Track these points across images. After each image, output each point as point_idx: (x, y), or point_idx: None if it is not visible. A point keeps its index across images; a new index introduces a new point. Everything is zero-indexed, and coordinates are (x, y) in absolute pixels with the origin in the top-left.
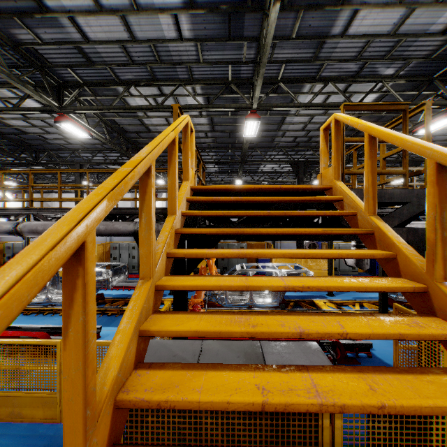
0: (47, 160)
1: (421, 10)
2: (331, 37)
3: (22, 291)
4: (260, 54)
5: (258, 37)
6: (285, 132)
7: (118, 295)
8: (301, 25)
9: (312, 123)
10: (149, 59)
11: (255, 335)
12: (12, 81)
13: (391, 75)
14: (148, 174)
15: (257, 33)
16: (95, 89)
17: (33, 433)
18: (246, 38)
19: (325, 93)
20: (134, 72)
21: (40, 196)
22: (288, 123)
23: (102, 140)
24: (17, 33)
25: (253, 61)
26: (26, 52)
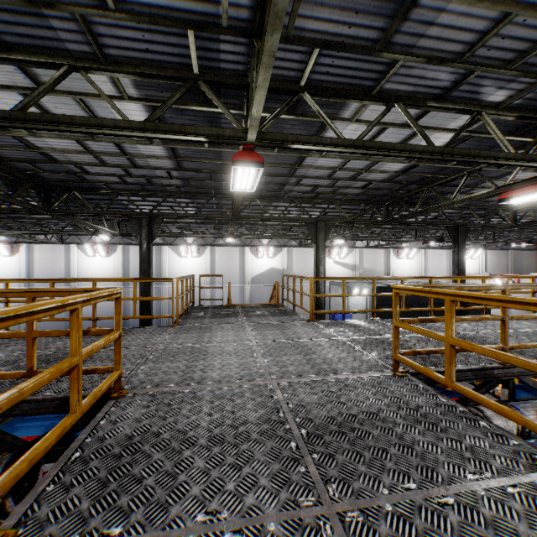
0: None
1: None
2: None
3: None
4: (263, 9)
5: None
6: (301, 178)
7: None
8: None
9: (345, 169)
10: None
11: None
12: None
13: (496, 104)
14: None
15: None
16: None
17: None
18: None
19: (380, 123)
20: None
21: None
22: (307, 167)
23: None
24: None
25: (248, 29)
26: None
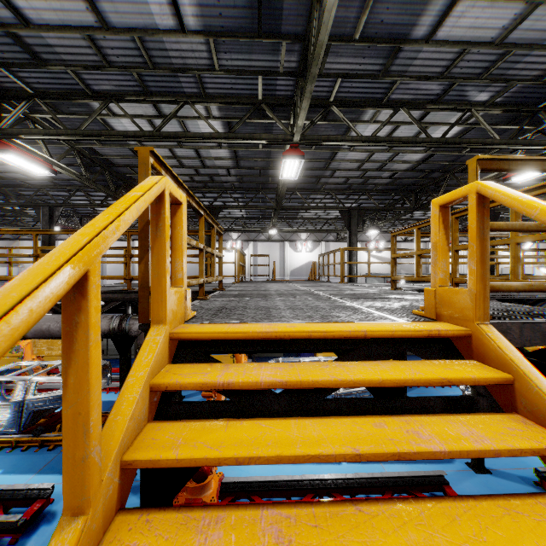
0: (3, 199)
1: (545, 8)
2: (411, 42)
3: None
4: (305, 62)
5: (303, 35)
6: (334, 171)
7: None
8: (369, 20)
9: (371, 161)
10: (134, 60)
11: None
12: None
13: (483, 102)
14: None
15: (302, 28)
16: (55, 102)
17: None
18: (286, 36)
19: (393, 122)
20: (113, 79)
21: (3, 245)
22: (339, 161)
23: (74, 178)
24: None
25: (295, 72)
26: None
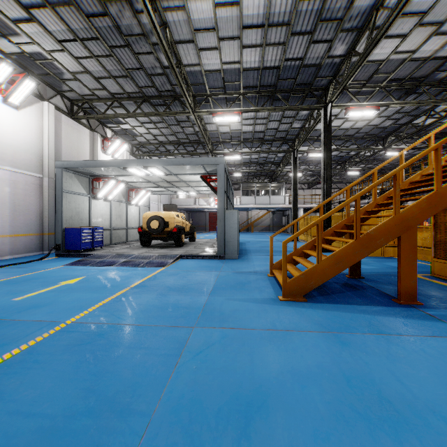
0: None
1: None
2: None
3: (392, 159)
4: None
5: None
6: None
7: None
8: None
9: None
10: None
11: (443, 169)
12: (436, 104)
13: None
14: (429, 139)
15: None
16: None
17: (429, 263)
18: None
19: None
20: None
21: None
22: None
23: None
24: (437, 76)
25: None
26: (445, 81)
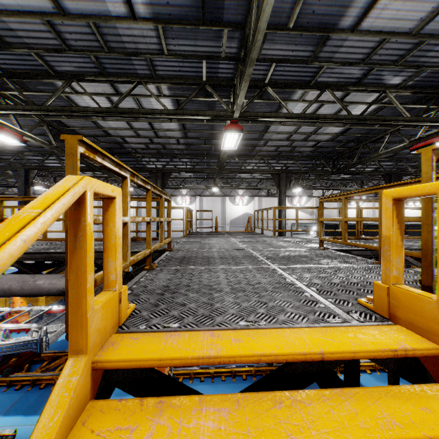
0: None
1: None
2: (338, 31)
3: None
4: (244, 48)
5: (242, 23)
6: (267, 141)
7: (64, 342)
8: (302, 10)
9: (298, 133)
10: (91, 44)
11: None
12: None
13: (396, 85)
14: None
15: (242, 17)
16: (23, 81)
17: None
18: (227, 24)
19: (318, 101)
20: (74, 61)
21: None
22: (271, 133)
23: (44, 146)
24: None
25: (235, 57)
26: None
